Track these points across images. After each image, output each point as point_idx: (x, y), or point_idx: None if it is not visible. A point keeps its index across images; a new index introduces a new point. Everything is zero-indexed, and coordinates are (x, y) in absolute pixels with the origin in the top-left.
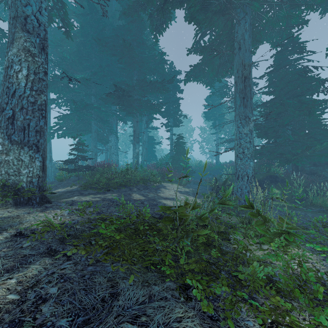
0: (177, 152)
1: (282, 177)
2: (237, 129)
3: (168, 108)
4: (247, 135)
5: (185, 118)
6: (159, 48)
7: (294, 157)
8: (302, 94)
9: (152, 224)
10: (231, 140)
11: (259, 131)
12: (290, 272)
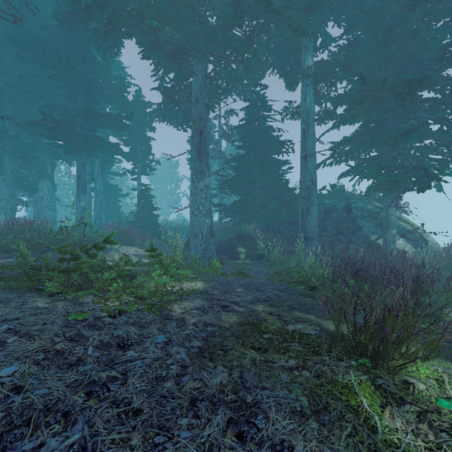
0: (142, 208)
1: (250, 235)
2: (193, 184)
3: (134, 149)
4: (202, 190)
5: (171, 163)
6: (121, 67)
7: (254, 214)
8: (265, 153)
9: (54, 269)
10: (213, 196)
11: (230, 187)
12: (160, 290)
